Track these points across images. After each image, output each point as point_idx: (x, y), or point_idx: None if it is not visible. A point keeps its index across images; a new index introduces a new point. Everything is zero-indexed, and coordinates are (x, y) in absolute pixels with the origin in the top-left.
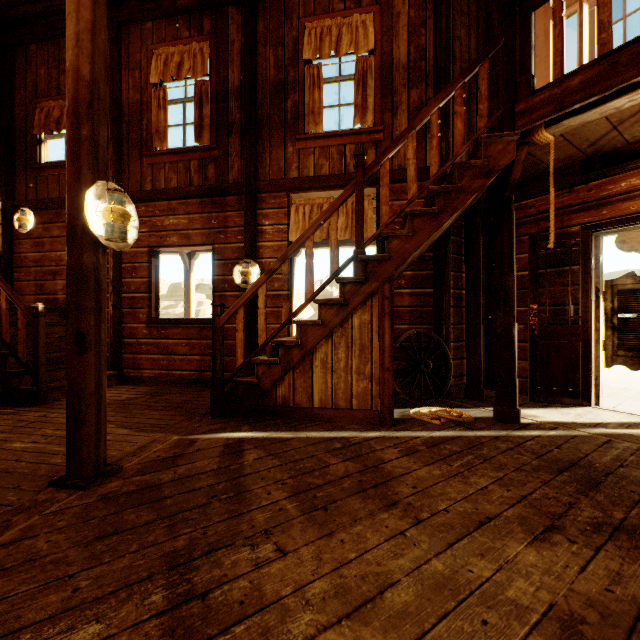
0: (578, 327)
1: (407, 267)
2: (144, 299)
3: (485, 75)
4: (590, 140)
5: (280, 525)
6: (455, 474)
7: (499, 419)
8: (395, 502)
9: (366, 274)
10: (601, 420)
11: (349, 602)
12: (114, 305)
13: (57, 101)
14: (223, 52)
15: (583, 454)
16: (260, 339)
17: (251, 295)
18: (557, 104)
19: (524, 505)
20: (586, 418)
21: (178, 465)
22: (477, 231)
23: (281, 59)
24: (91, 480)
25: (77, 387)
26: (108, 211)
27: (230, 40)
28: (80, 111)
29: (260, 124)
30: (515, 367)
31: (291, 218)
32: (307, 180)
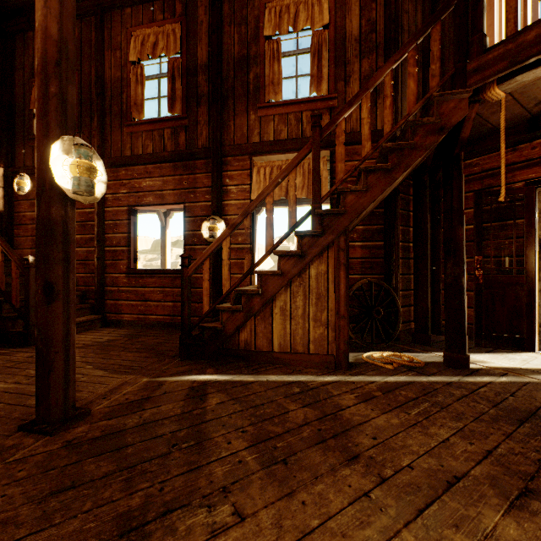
0: (522, 277)
1: (359, 222)
2: (124, 252)
3: (437, 36)
4: (537, 98)
5: (239, 481)
6: (414, 423)
7: (449, 364)
8: (356, 455)
9: (322, 227)
10: None
11: None
12: (98, 257)
13: None
14: (193, 32)
15: (539, 403)
16: (224, 288)
17: (216, 247)
18: (512, 59)
19: (491, 462)
20: (533, 364)
21: (144, 409)
22: (425, 188)
23: (244, 36)
24: (58, 425)
25: (45, 335)
26: (74, 165)
27: (199, 21)
28: (48, 69)
29: (225, 95)
30: (465, 315)
31: (253, 179)
32: (267, 144)
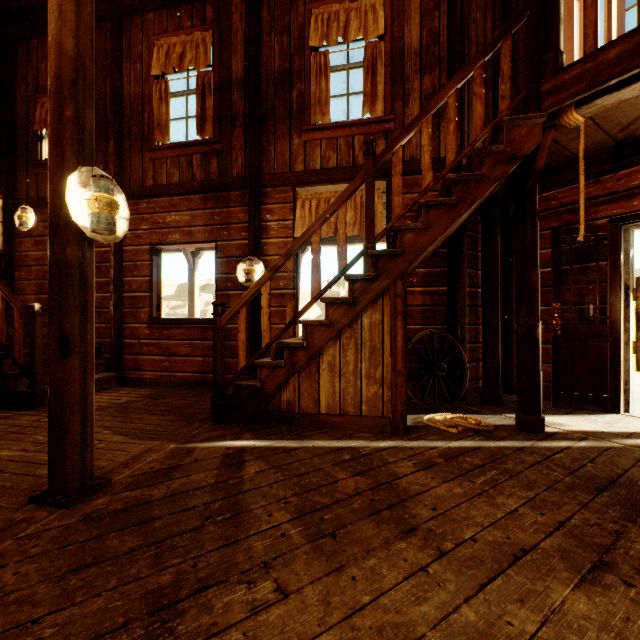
0: (606, 328)
1: (419, 264)
2: (145, 298)
3: (507, 53)
4: (622, 124)
5: (281, 556)
6: (479, 493)
7: (522, 427)
8: (413, 528)
9: (377, 270)
10: (634, 429)
11: None
12: (115, 305)
13: None
14: (226, 41)
15: (621, 470)
16: (263, 340)
17: (254, 293)
18: (590, 80)
19: (563, 534)
20: (617, 427)
21: (172, 479)
22: (495, 225)
23: (286, 47)
24: (75, 496)
25: (60, 394)
26: (93, 200)
27: (233, 29)
28: (63, 90)
29: (264, 116)
30: (539, 371)
31: (297, 213)
32: (313, 173)
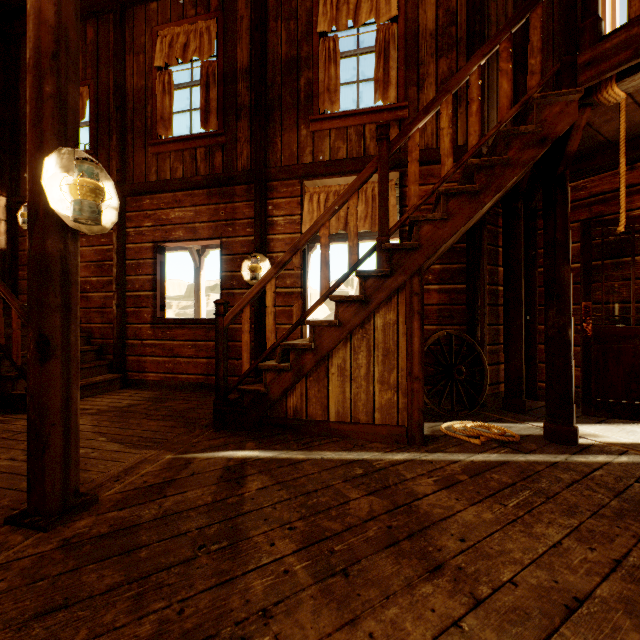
0: None
1: (436, 260)
2: (149, 298)
3: (537, 23)
4: None
5: (284, 601)
6: (513, 519)
7: (552, 439)
8: (439, 565)
9: (391, 266)
10: None
11: None
12: (118, 304)
13: None
14: (231, 29)
15: None
16: (268, 342)
17: (258, 292)
18: (637, 47)
19: (622, 577)
20: None
21: (165, 496)
22: (518, 217)
23: (293, 33)
24: (55, 517)
25: (39, 402)
26: (75, 185)
27: (238, 16)
28: (42, 63)
29: (271, 106)
30: (572, 376)
31: (304, 208)
32: (322, 165)
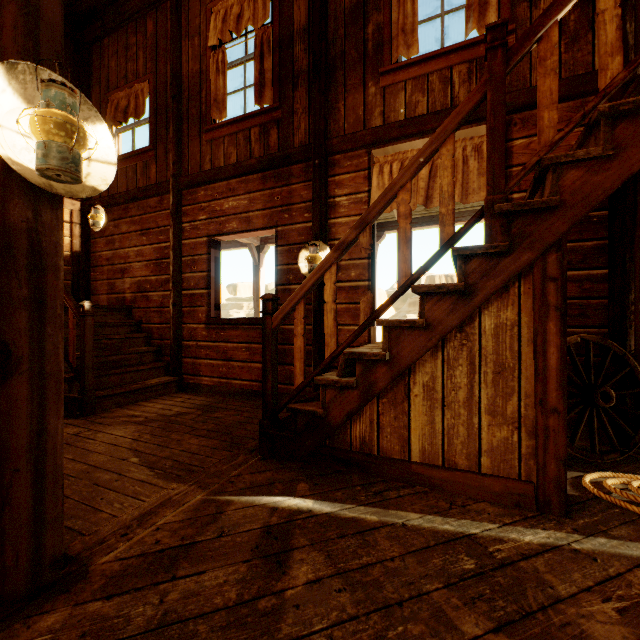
0: None
1: None
2: (203, 296)
3: None
4: None
5: None
6: None
7: None
8: None
9: (509, 238)
10: None
11: None
12: (174, 303)
13: (125, 90)
14: None
15: None
16: (327, 348)
17: (314, 283)
18: None
19: None
20: None
21: (174, 577)
22: None
23: None
24: (15, 607)
25: None
26: (34, 118)
27: None
28: None
29: (332, 65)
30: None
31: (373, 182)
32: (395, 126)
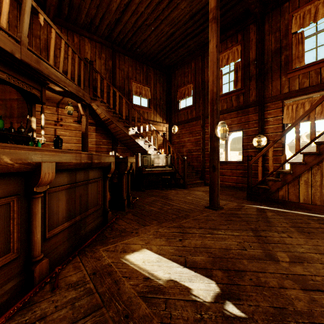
0: None
1: None
2: None
3: None
4: None
5: (288, 232)
6: None
7: None
8: None
9: None
10: None
11: (320, 252)
12: (202, 156)
13: (183, 87)
14: (247, 46)
15: None
16: (269, 170)
17: (265, 151)
18: None
19: None
20: None
21: (241, 211)
22: None
23: (278, 37)
24: (216, 208)
25: (212, 181)
26: (222, 130)
27: (250, 39)
28: (213, 102)
29: (266, 72)
30: None
31: (284, 112)
32: (294, 92)
